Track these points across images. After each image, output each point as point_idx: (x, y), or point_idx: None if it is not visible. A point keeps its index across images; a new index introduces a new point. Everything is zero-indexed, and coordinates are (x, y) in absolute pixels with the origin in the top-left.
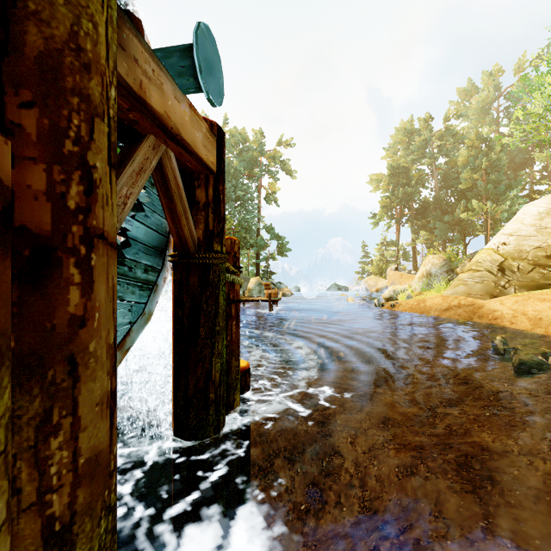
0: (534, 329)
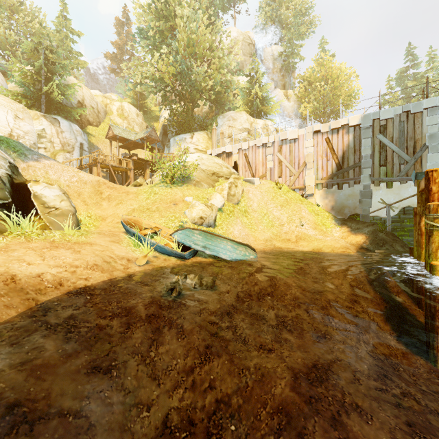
0: (113, 274)
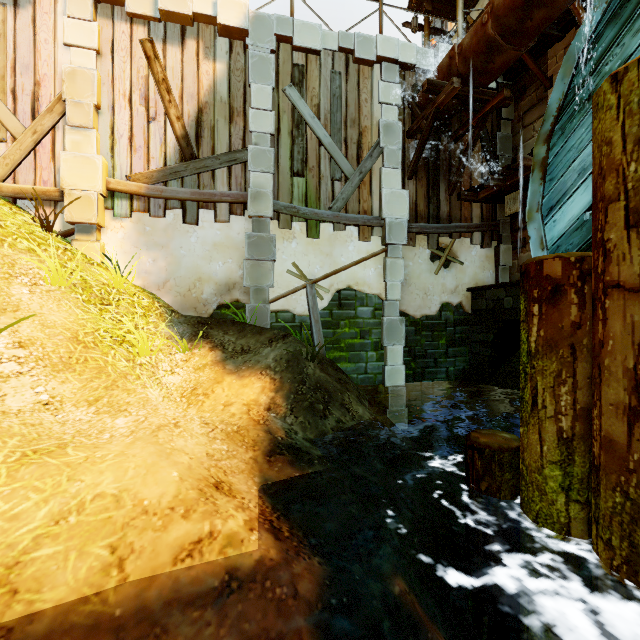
0: None
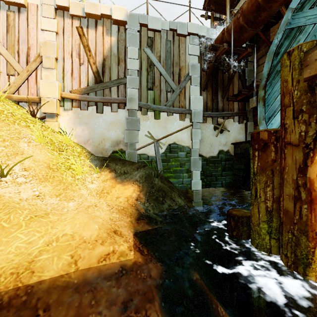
0: None
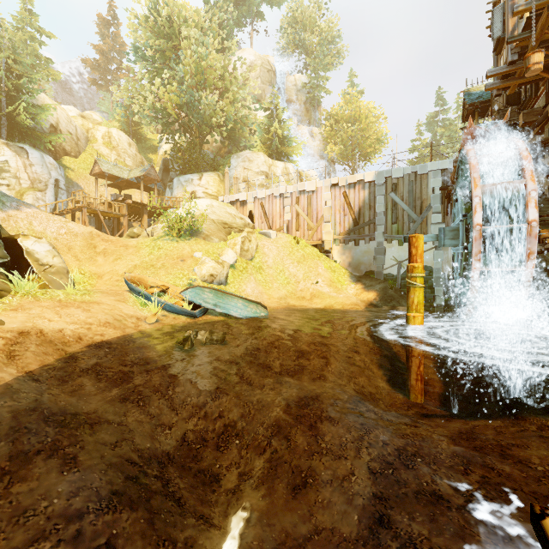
0: (126, 331)
